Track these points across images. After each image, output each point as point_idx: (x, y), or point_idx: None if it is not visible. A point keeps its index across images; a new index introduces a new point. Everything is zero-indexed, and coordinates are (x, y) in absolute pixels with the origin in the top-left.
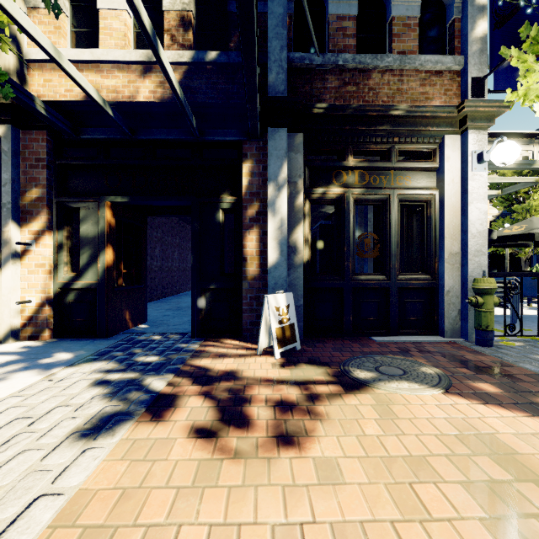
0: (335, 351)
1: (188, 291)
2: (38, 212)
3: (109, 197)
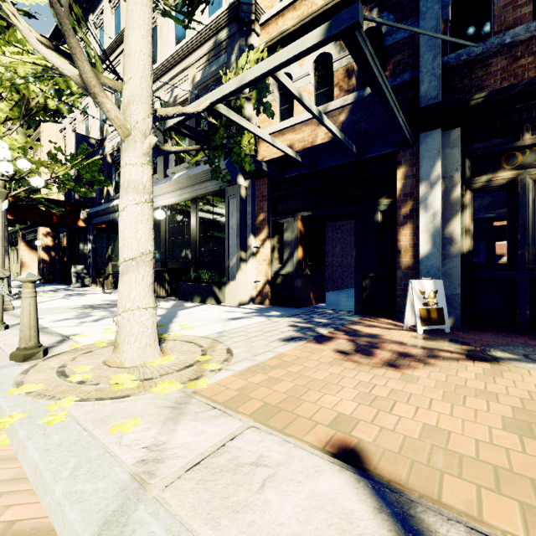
0: (490, 339)
1: None
2: (263, 228)
3: (300, 213)
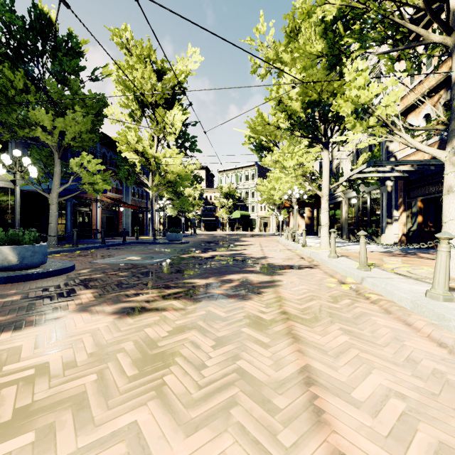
0: None
1: None
2: (401, 206)
3: (418, 198)
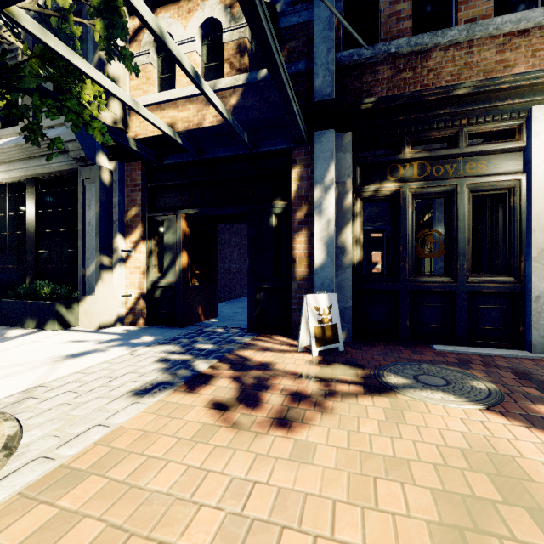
0: (380, 356)
1: None
2: (136, 226)
3: (184, 210)
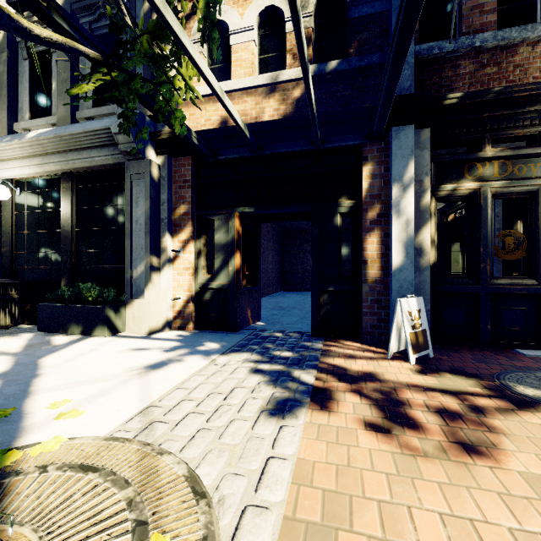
0: (477, 362)
1: (279, 292)
2: (185, 225)
3: (239, 208)
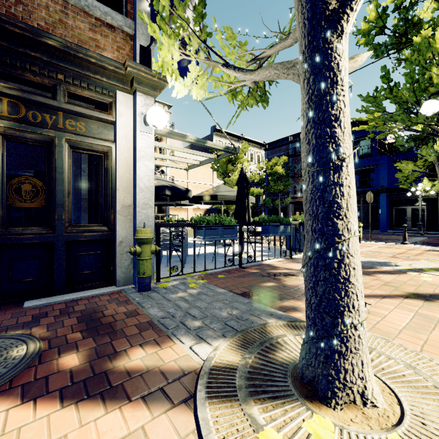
0: None
1: None
2: None
3: None
